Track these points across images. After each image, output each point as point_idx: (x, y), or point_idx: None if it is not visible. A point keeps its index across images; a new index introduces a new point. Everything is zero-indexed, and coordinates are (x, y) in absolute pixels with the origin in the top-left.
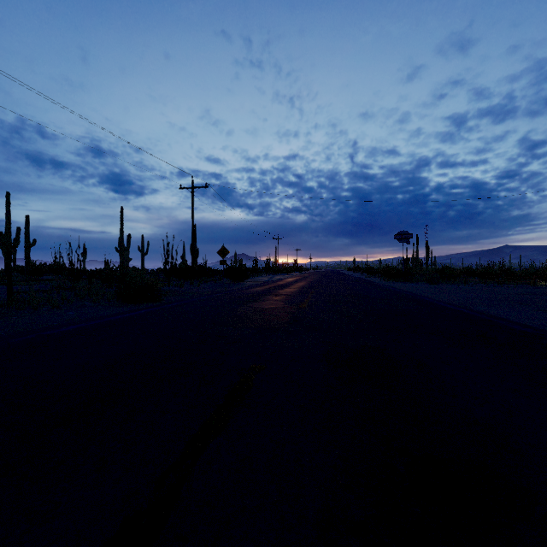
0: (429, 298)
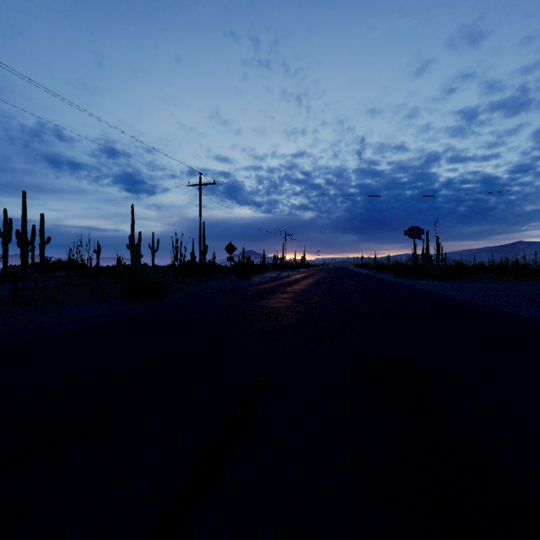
0: (447, 297)
